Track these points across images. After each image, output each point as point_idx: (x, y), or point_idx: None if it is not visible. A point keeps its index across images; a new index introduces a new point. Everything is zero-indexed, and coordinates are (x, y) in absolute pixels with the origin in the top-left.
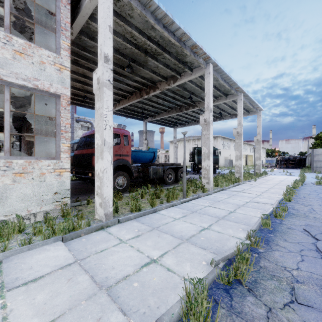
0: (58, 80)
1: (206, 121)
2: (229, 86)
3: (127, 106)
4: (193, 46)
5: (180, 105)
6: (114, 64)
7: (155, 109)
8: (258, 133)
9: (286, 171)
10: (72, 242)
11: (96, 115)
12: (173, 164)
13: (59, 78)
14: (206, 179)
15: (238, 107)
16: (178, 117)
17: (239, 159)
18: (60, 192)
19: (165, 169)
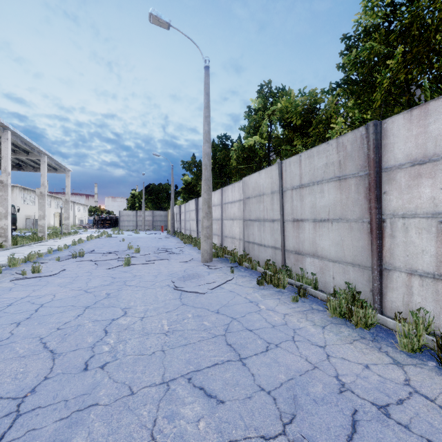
0: None
1: (3, 182)
2: (31, 149)
3: None
4: None
5: None
6: None
7: None
8: (67, 193)
9: (98, 231)
10: None
11: None
12: None
13: None
14: (3, 238)
15: (42, 168)
16: None
17: (43, 219)
18: None
19: None
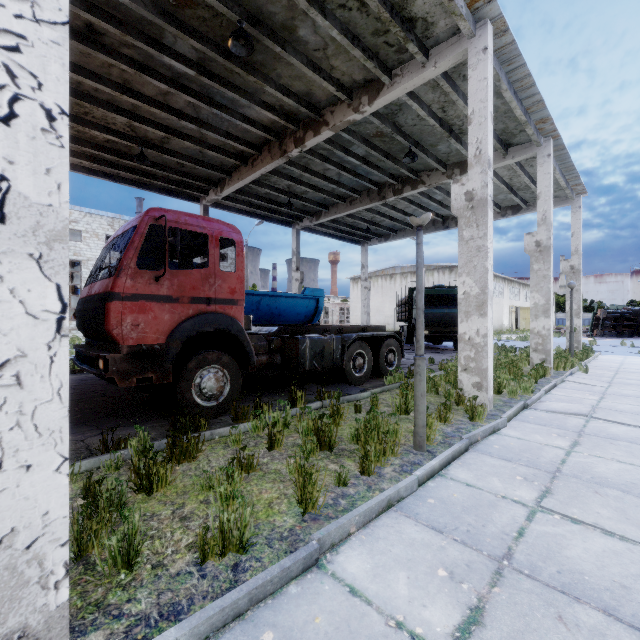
0: None
1: (472, 197)
2: (524, 113)
3: (251, 189)
4: None
5: (380, 183)
6: (199, 39)
7: (319, 197)
8: (575, 250)
9: (630, 345)
10: None
11: None
12: (368, 329)
13: None
14: (472, 375)
15: (540, 177)
16: (374, 217)
17: (543, 315)
18: None
19: (347, 343)
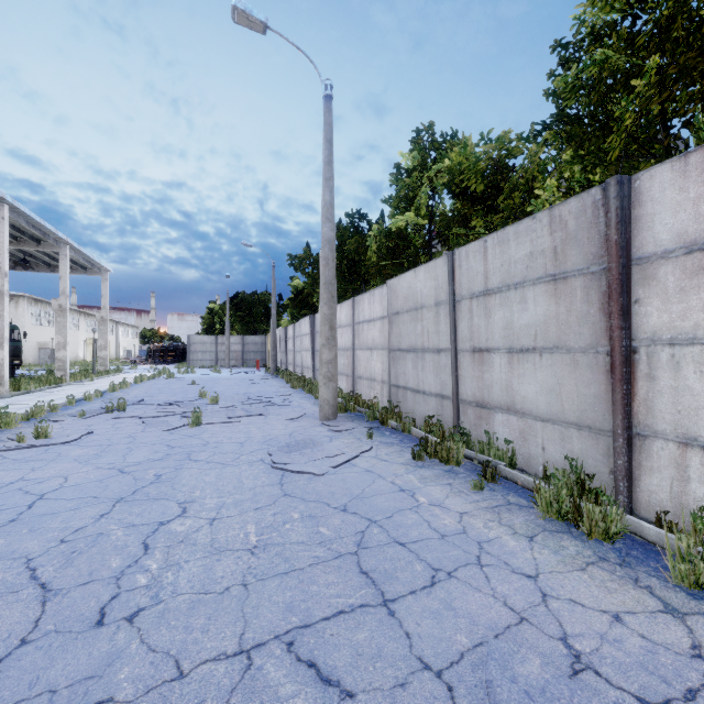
0: None
1: None
2: (43, 235)
3: None
4: None
5: None
6: None
7: None
8: (104, 306)
9: (155, 368)
10: None
11: None
12: None
13: None
14: None
15: (62, 267)
16: None
17: (64, 349)
18: None
19: None
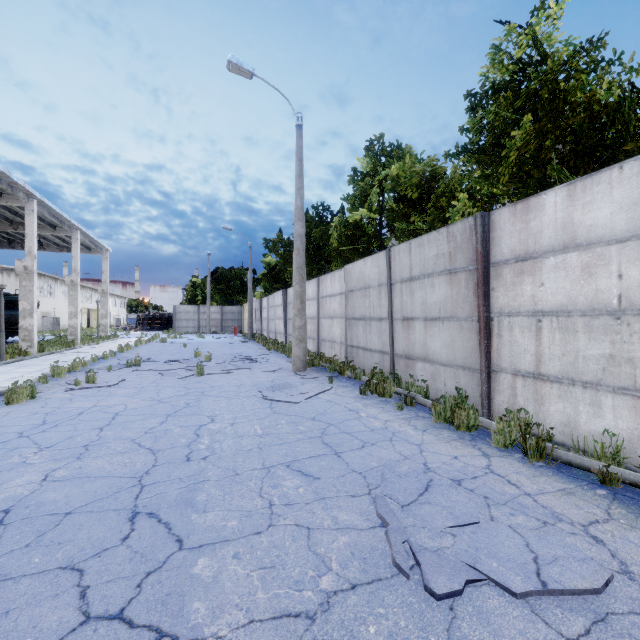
0: None
1: (27, 268)
2: (60, 222)
3: None
4: (14, 183)
5: None
6: None
7: None
8: (105, 281)
9: (146, 334)
10: None
11: None
12: None
13: None
14: (27, 342)
15: (74, 249)
16: None
17: (75, 317)
18: None
19: None
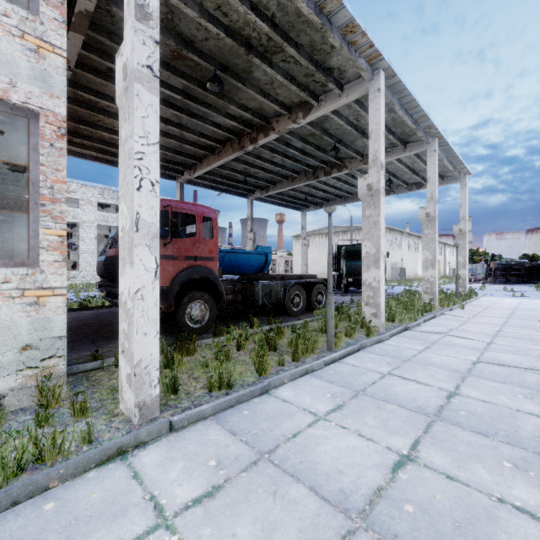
0: (31, 75)
1: (371, 188)
2: (414, 123)
3: (216, 170)
4: (349, 27)
5: (314, 166)
6: (186, 78)
7: (268, 176)
8: (462, 217)
9: (510, 289)
10: (9, 518)
11: (122, 157)
12: (303, 277)
13: (34, 71)
14: (371, 308)
15: (429, 166)
16: (311, 190)
17: (431, 267)
18: (38, 346)
19: (288, 287)
